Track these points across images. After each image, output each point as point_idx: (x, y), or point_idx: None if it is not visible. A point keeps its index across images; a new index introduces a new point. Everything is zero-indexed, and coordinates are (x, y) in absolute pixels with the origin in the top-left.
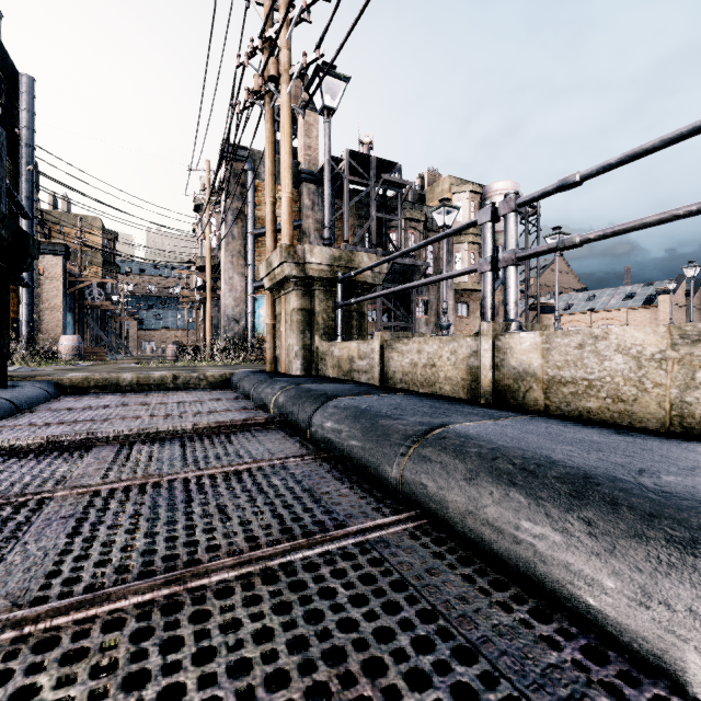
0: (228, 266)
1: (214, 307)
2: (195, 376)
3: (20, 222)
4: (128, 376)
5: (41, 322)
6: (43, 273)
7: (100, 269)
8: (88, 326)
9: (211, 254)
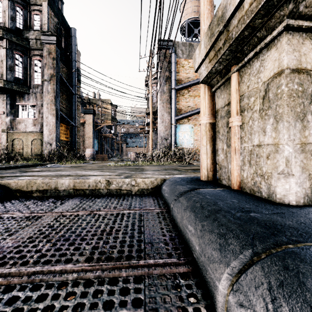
0: (161, 109)
1: (154, 133)
2: (127, 181)
3: (70, 97)
4: (65, 180)
5: (84, 143)
6: (85, 122)
7: (108, 120)
8: (104, 145)
9: (153, 106)
